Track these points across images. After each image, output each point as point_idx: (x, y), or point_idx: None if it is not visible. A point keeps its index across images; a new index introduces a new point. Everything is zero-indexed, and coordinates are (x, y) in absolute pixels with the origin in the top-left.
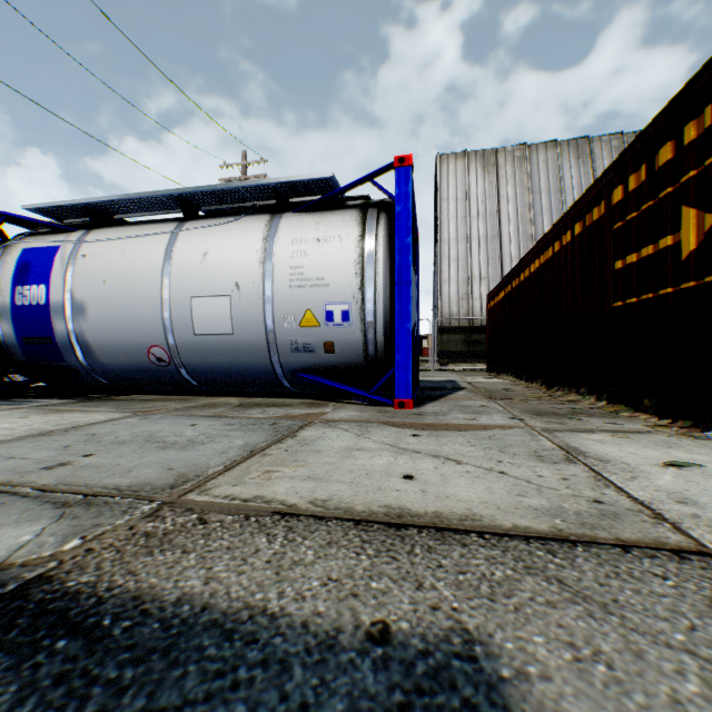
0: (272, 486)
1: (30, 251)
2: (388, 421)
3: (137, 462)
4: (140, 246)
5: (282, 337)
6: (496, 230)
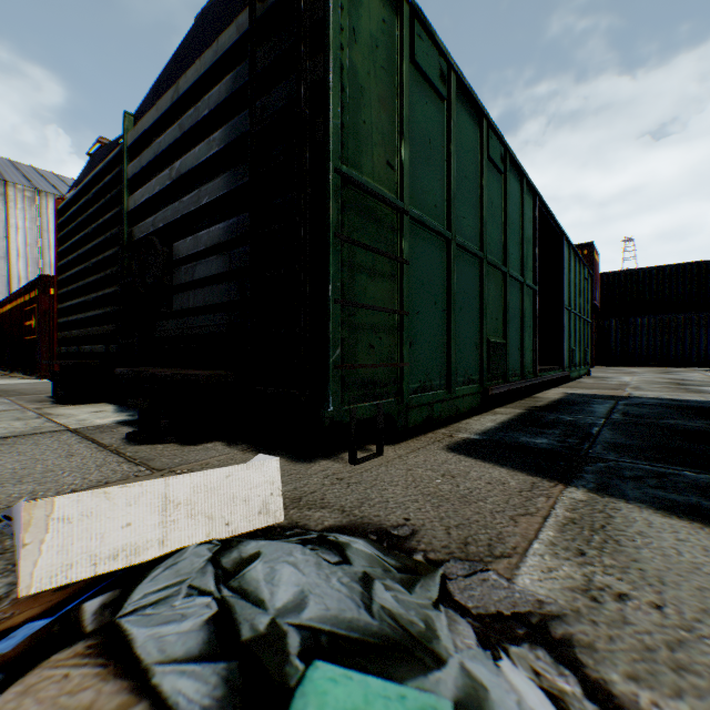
0: None
1: None
2: None
3: None
4: None
5: None
6: (6, 252)
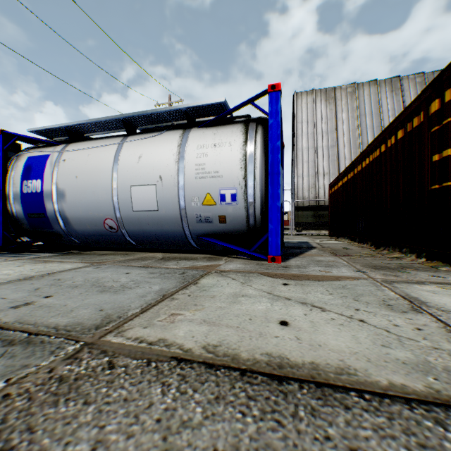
0: (174, 329)
1: (32, 158)
2: (264, 272)
3: (79, 303)
4: (99, 153)
5: (190, 212)
6: (335, 141)
